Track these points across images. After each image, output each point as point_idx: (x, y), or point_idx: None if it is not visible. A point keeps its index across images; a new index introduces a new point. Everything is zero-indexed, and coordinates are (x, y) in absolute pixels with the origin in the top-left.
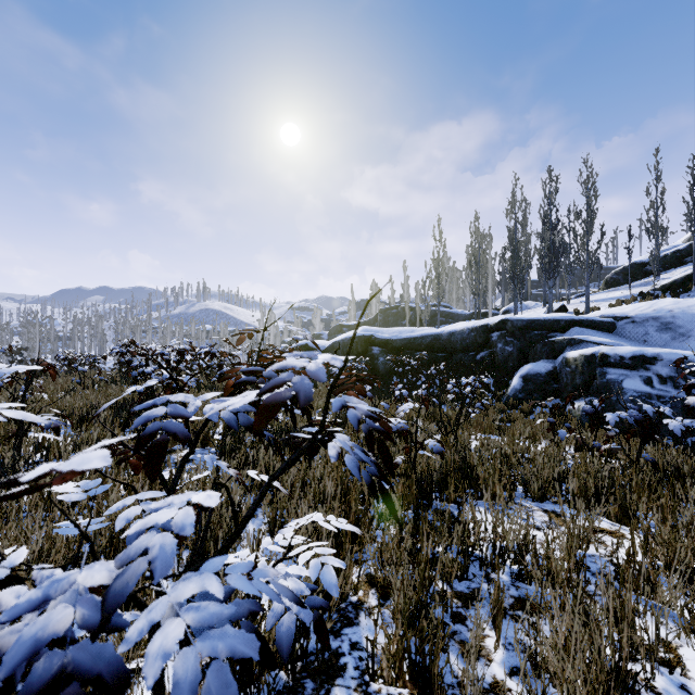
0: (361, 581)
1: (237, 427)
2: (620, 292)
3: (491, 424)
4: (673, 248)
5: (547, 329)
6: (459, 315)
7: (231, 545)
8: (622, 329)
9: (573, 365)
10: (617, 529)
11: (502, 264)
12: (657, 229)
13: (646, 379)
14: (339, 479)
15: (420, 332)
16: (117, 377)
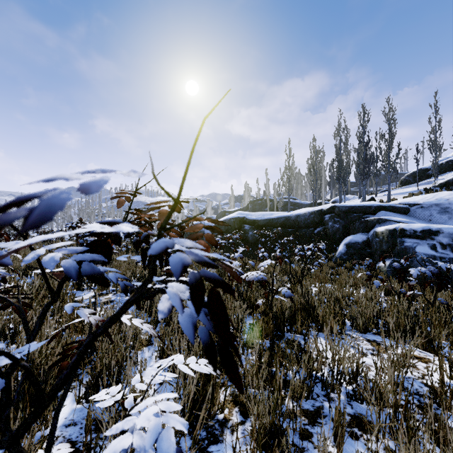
0: (226, 402)
1: (76, 276)
2: (411, 188)
3: (325, 276)
4: (447, 159)
5: (363, 212)
6: (303, 204)
7: (34, 421)
8: (414, 212)
9: (381, 236)
10: (424, 355)
11: (331, 170)
12: (436, 146)
13: (432, 246)
14: None
15: (277, 215)
16: (75, 244)
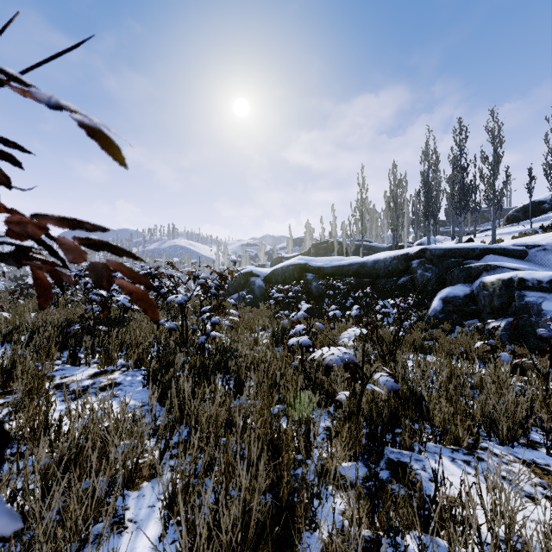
0: None
1: None
2: (521, 227)
3: (421, 343)
4: None
5: (463, 257)
6: (379, 248)
7: None
8: (534, 256)
9: (491, 288)
10: None
11: (415, 205)
12: None
13: None
14: (268, 426)
15: (348, 261)
16: None
